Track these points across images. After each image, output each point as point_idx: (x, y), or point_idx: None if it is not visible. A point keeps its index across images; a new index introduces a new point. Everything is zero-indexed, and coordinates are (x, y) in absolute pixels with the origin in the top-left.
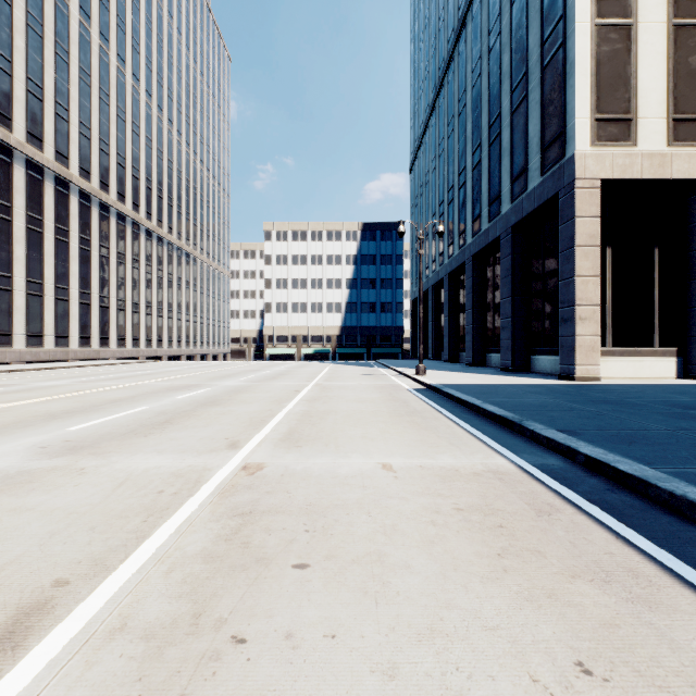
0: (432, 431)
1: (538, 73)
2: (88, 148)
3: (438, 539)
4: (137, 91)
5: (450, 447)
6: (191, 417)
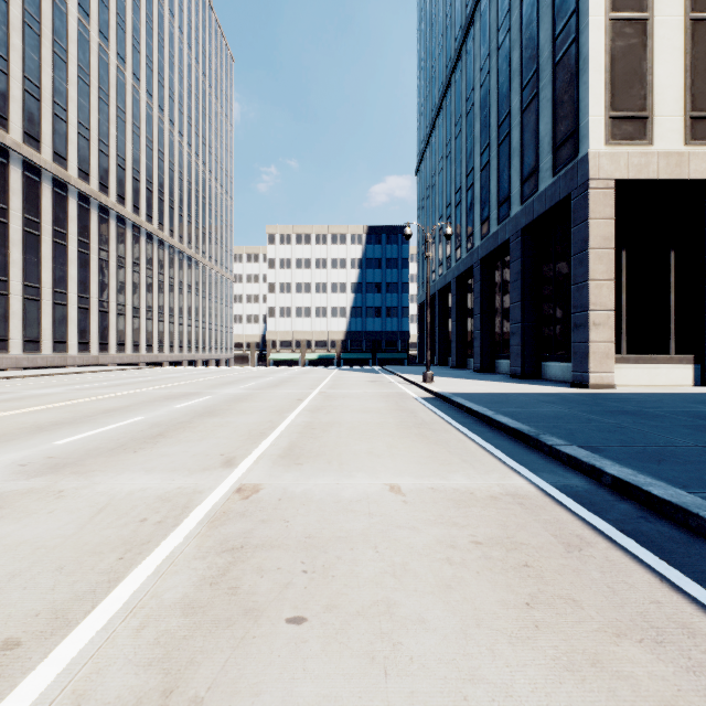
0: (442, 445)
1: (550, 70)
2: (87, 149)
3: (456, 583)
4: (137, 91)
5: (463, 465)
6: (187, 429)
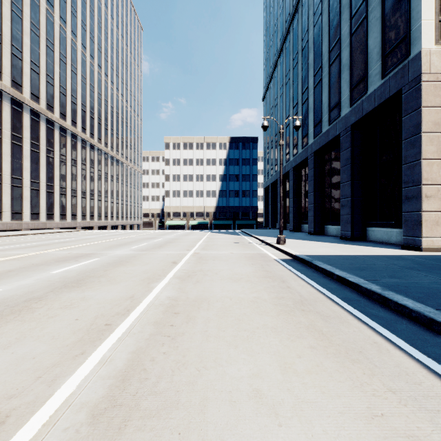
0: (364, 364)
1: None
2: (37, 80)
3: None
4: (75, 44)
5: None
6: (20, 314)
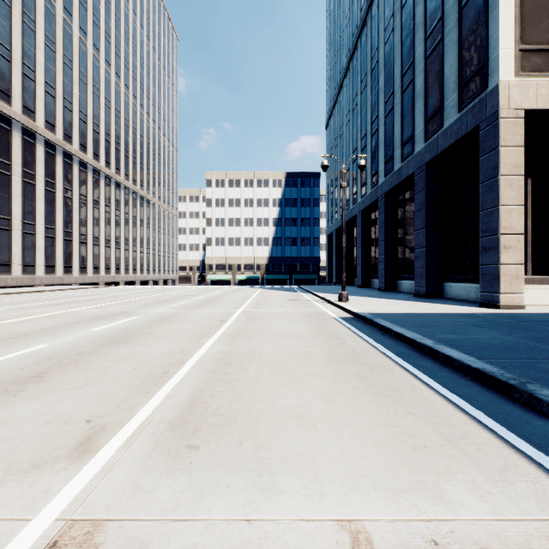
0: (395, 398)
1: (456, 14)
2: (53, 105)
3: None
4: (97, 60)
5: (450, 450)
6: (79, 365)
